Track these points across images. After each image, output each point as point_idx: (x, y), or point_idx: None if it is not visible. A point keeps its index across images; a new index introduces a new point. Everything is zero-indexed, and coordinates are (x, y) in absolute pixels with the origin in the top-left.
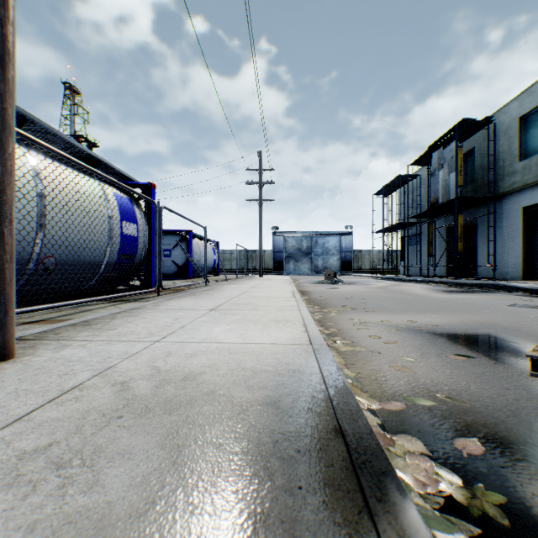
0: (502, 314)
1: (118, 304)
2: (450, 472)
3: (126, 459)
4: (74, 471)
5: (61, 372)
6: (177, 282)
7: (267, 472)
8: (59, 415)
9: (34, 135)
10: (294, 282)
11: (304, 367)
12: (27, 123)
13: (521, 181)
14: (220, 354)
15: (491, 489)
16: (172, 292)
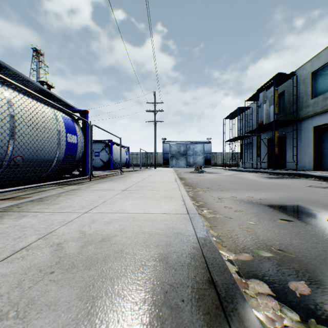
0: (304, 192)
1: (64, 187)
2: (289, 310)
3: (51, 310)
4: (8, 323)
5: (16, 236)
6: (103, 172)
7: (159, 321)
8: (7, 271)
9: (9, 78)
10: (176, 172)
11: (184, 231)
12: (3, 69)
13: (313, 110)
14: (128, 221)
15: (320, 323)
16: (99, 179)
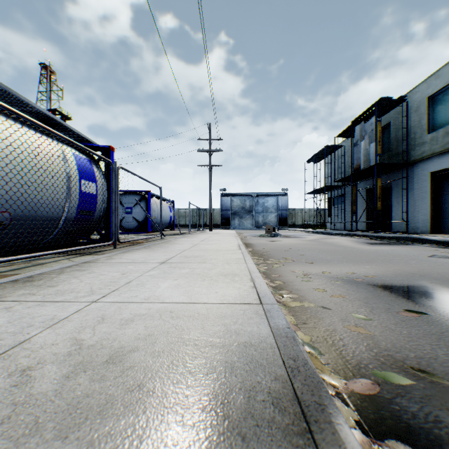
0: (428, 265)
1: (74, 257)
2: None
3: None
4: None
5: None
6: (137, 235)
7: None
8: None
9: None
10: (239, 235)
11: (257, 338)
12: None
13: (430, 150)
14: (161, 319)
15: None
16: (129, 245)
